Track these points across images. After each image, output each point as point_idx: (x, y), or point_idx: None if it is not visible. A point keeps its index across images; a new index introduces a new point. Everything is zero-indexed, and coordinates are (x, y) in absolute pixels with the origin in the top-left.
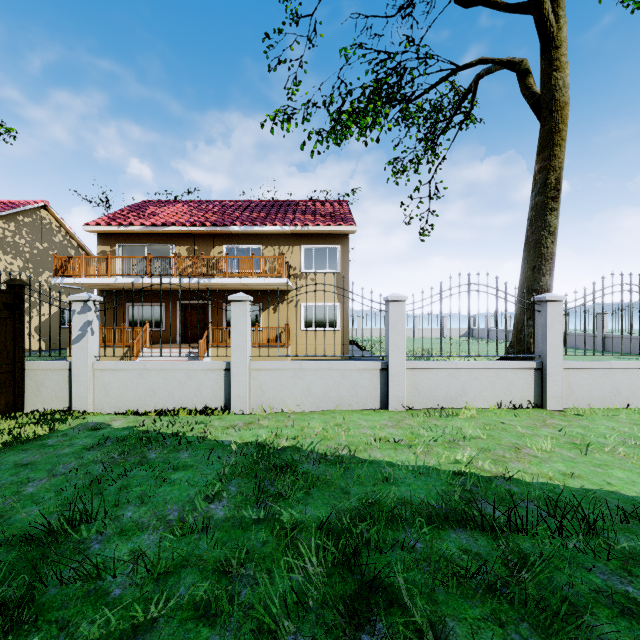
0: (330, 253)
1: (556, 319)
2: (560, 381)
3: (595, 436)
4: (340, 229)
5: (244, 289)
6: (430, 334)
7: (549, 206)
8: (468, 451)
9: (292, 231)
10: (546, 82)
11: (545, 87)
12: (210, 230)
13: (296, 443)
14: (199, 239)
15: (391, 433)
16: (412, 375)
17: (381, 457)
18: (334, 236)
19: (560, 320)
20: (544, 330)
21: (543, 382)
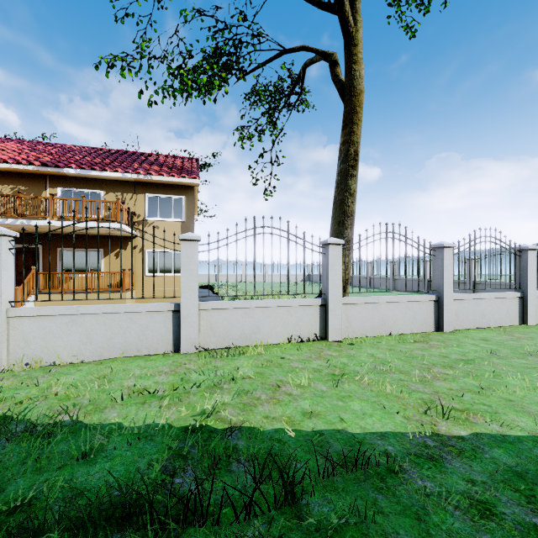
0: (175, 203)
1: (336, 260)
2: (340, 315)
3: (354, 365)
4: (184, 181)
5: (82, 234)
6: (278, 279)
7: (350, 173)
8: (218, 398)
9: (135, 179)
10: (348, 72)
11: (347, 75)
12: (39, 170)
13: (5, 412)
14: (27, 179)
15: (157, 382)
16: (207, 316)
17: (114, 418)
18: (179, 187)
19: (340, 261)
20: (327, 270)
21: (327, 317)
